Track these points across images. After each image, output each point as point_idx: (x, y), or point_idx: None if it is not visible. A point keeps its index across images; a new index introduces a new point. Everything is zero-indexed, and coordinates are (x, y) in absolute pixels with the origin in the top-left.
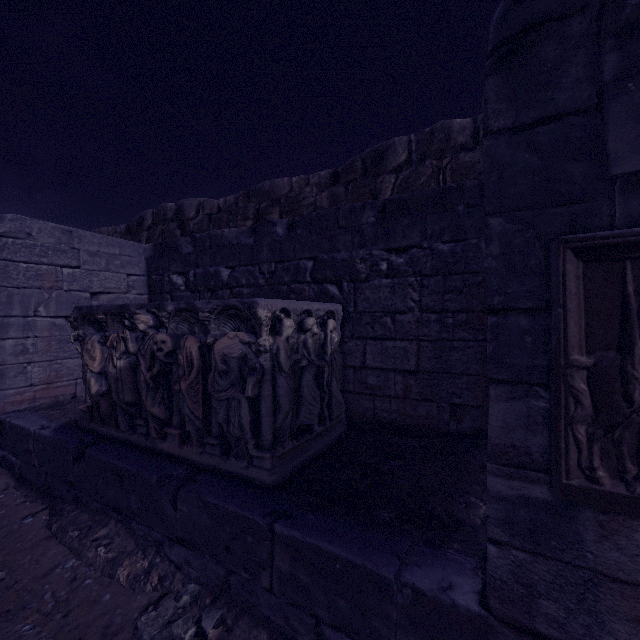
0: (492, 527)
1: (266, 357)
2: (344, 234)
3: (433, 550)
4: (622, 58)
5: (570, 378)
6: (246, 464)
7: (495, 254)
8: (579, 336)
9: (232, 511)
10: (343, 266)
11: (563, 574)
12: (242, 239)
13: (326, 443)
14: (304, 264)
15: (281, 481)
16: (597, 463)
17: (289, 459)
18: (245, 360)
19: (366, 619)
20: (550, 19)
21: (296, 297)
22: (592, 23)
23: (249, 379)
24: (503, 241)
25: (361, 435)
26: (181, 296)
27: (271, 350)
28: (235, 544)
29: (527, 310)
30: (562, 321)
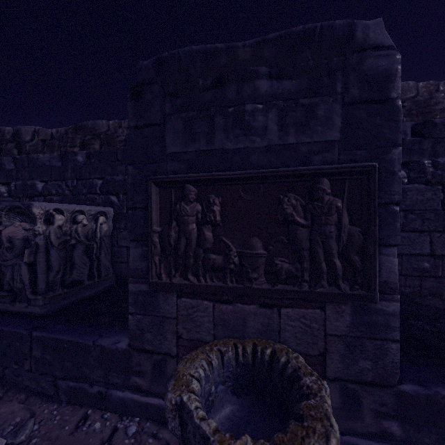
0: (130, 308)
1: (40, 238)
2: (121, 164)
3: (122, 330)
4: (171, 105)
5: (152, 237)
6: (26, 305)
7: (131, 183)
8: (157, 219)
9: (7, 331)
10: (120, 184)
11: (154, 322)
12: (53, 162)
13: (95, 291)
14: (96, 182)
15: (51, 312)
16: (162, 271)
17: (60, 300)
18: (28, 240)
19: (80, 369)
20: (148, 82)
21: (91, 203)
22: (162, 88)
23: (26, 251)
24: (134, 177)
25: (125, 286)
26: (4, 201)
27: (44, 233)
28: (9, 350)
29: (142, 208)
30: (150, 213)
